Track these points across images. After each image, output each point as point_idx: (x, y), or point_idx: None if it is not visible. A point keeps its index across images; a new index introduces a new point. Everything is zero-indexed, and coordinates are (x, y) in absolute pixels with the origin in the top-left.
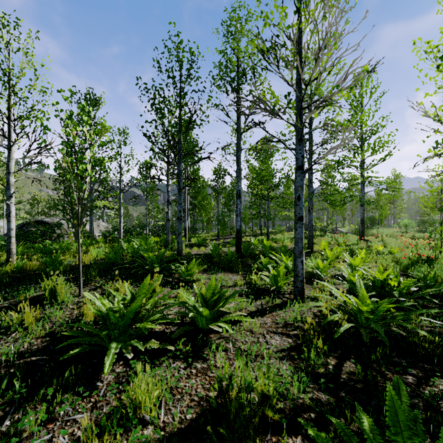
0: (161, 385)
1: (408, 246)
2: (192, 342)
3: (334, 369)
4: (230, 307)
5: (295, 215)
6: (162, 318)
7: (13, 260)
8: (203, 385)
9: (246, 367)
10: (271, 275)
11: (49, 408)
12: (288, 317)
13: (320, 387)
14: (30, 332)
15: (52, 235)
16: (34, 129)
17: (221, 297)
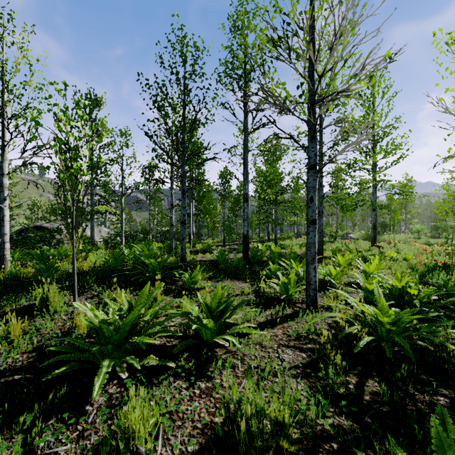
0: (159, 409)
1: (422, 252)
2: (195, 358)
3: (355, 389)
4: (238, 318)
5: (308, 218)
6: (162, 331)
7: (7, 267)
8: (207, 408)
9: (257, 390)
10: (281, 282)
11: (27, 439)
12: (301, 329)
13: (341, 410)
14: (16, 346)
15: (51, 241)
16: (28, 128)
17: (227, 307)
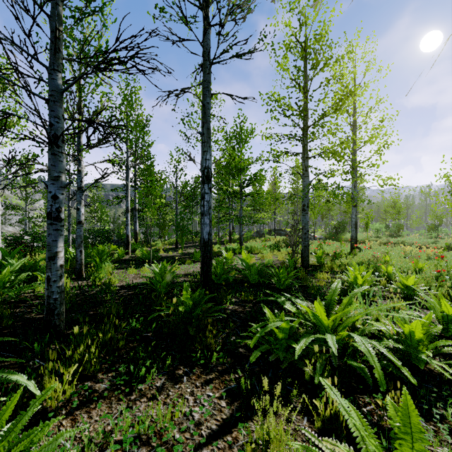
0: None
1: (408, 255)
2: None
3: None
4: None
5: None
6: None
7: None
8: None
9: None
10: None
11: None
12: None
13: None
14: None
15: None
16: None
17: None
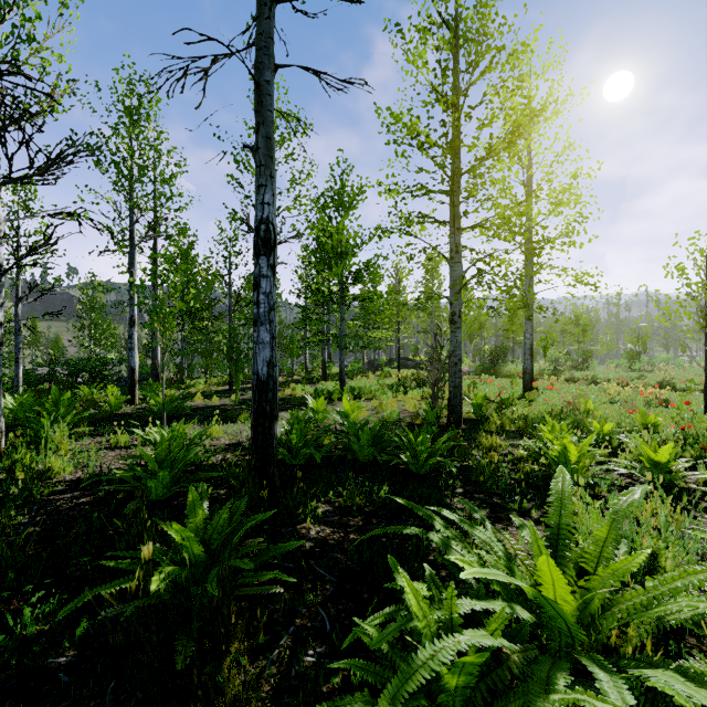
0: None
1: (614, 399)
2: None
3: None
4: None
5: None
6: None
7: None
8: None
9: None
10: None
11: None
12: None
13: None
14: None
15: None
16: None
17: None
